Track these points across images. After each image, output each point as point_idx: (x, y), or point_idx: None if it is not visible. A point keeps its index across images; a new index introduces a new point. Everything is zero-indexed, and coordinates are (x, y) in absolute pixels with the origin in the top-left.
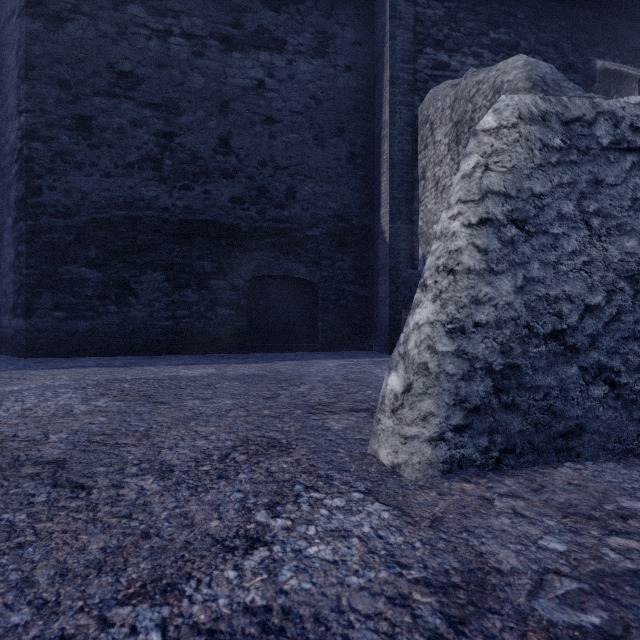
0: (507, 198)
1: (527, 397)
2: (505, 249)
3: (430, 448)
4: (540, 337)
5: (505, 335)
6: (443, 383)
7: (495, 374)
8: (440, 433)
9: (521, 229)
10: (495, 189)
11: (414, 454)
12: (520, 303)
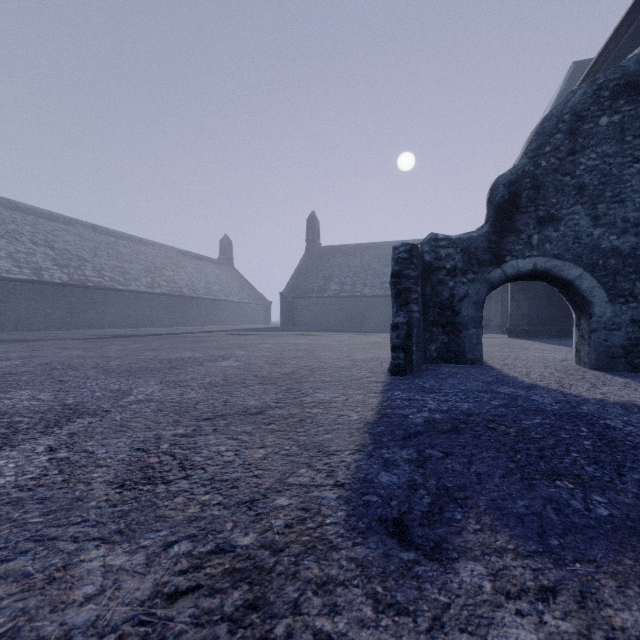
0: None
1: None
2: None
3: None
4: None
5: None
6: None
7: None
8: None
9: None
10: None
11: None
12: None
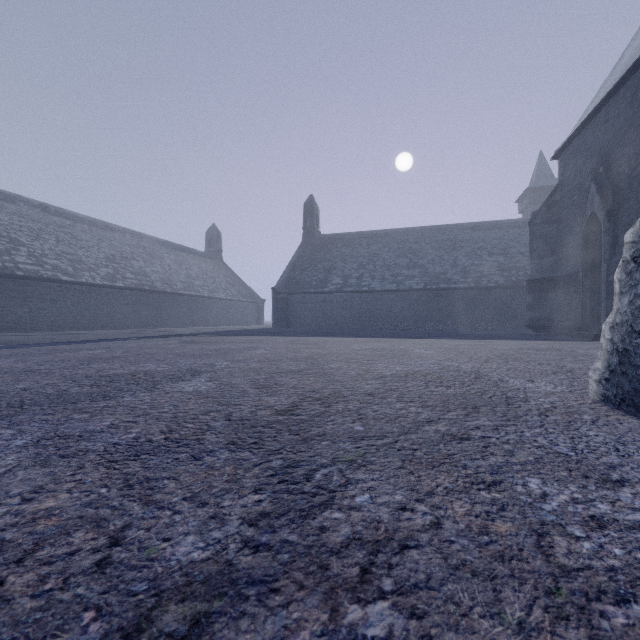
0: (632, 244)
1: (632, 371)
2: (627, 278)
3: (595, 385)
4: (637, 333)
5: (623, 331)
6: (605, 355)
7: (619, 353)
8: (599, 379)
9: (635, 263)
10: (627, 241)
11: (589, 385)
12: (629, 311)
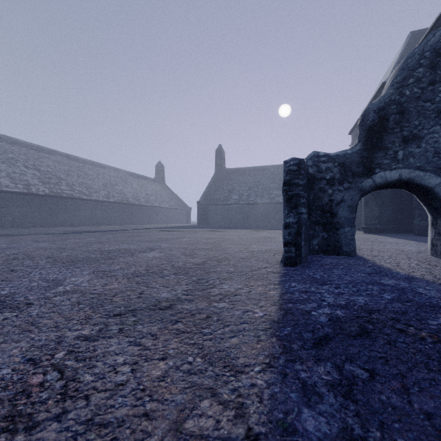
0: None
1: None
2: None
3: None
4: None
5: None
6: None
7: None
8: None
9: None
10: None
11: None
12: None
